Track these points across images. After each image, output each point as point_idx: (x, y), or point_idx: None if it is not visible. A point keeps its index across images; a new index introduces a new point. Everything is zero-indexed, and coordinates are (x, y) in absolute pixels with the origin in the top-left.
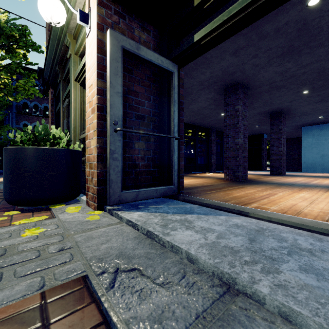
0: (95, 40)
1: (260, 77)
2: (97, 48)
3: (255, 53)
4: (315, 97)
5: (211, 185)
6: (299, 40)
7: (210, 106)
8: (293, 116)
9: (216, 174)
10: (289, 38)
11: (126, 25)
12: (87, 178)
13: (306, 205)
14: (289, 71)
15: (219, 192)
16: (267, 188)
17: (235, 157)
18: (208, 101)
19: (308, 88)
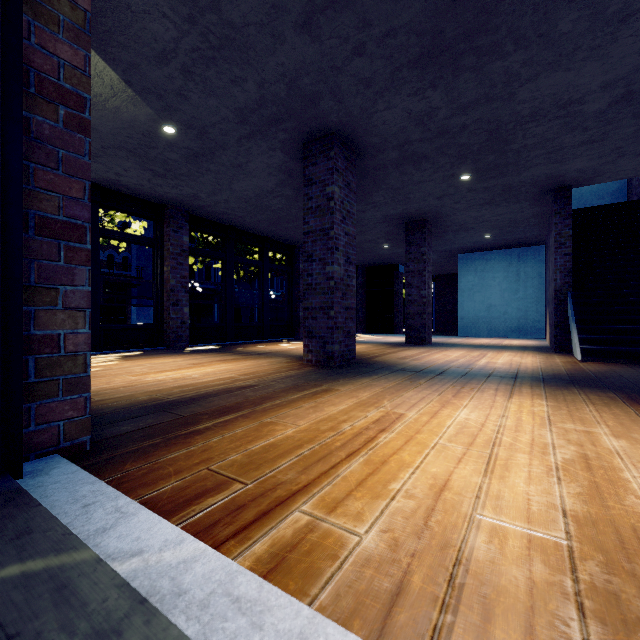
0: None
1: (378, 124)
2: None
3: (359, 37)
4: (481, 192)
5: (248, 387)
6: (456, 18)
7: (283, 190)
8: (445, 232)
9: (301, 345)
10: (434, 3)
11: None
12: None
13: (478, 484)
14: (435, 115)
15: (243, 419)
16: (385, 390)
17: (327, 309)
18: (274, 174)
19: (470, 168)
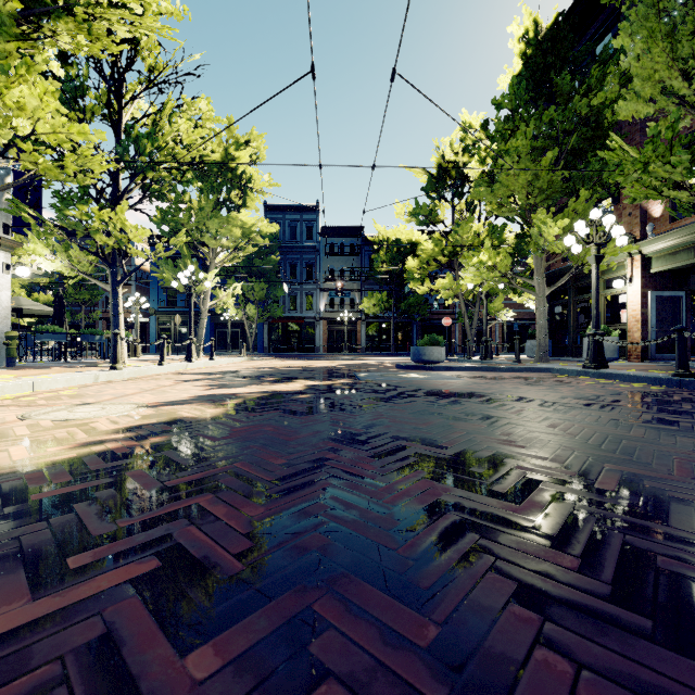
0: (639, 293)
1: None
2: (641, 296)
3: None
4: None
5: None
6: None
7: None
8: None
9: None
10: None
11: (653, 280)
12: (629, 350)
13: None
14: None
15: None
16: None
17: None
18: None
19: None
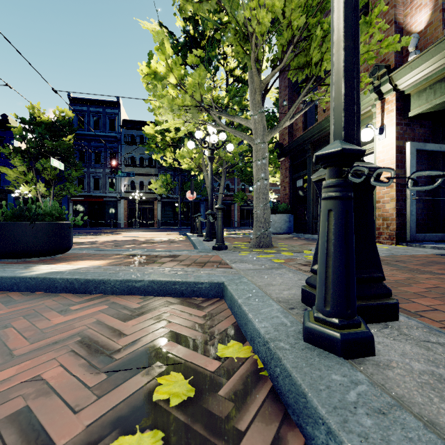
0: (394, 146)
1: None
2: (395, 151)
3: None
4: None
5: None
6: None
7: None
8: None
9: None
10: None
11: (410, 129)
12: (379, 227)
13: None
14: None
15: None
16: None
17: None
18: None
19: None
